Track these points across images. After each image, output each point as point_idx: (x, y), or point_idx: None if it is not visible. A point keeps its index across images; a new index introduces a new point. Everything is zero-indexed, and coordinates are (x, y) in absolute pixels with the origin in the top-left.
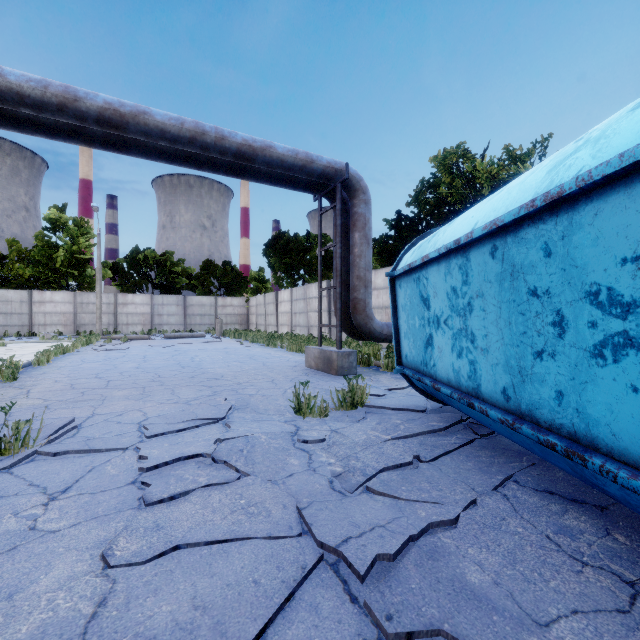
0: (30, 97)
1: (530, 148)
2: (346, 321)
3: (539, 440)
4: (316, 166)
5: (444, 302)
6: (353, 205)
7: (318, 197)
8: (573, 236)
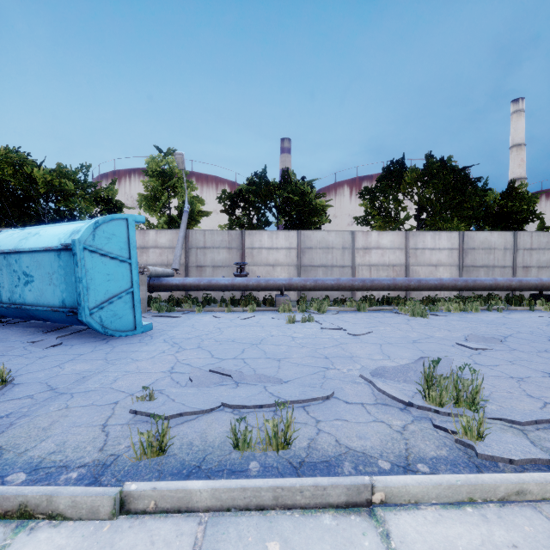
0: None
1: (77, 170)
2: None
3: (15, 307)
4: None
5: None
6: None
7: None
8: (20, 260)
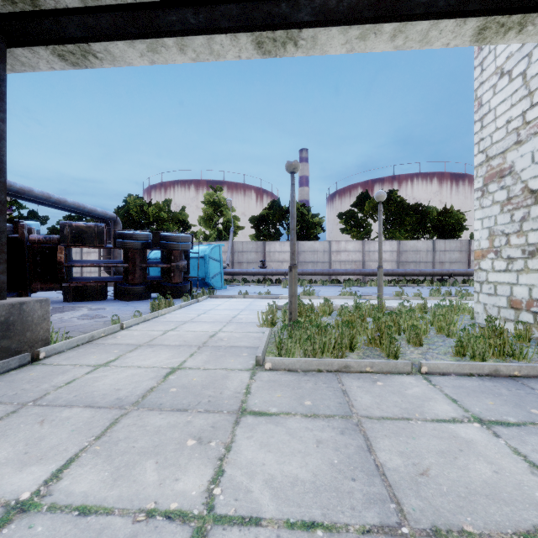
0: (39, 197)
1: (166, 204)
2: (109, 268)
3: None
4: (108, 216)
5: None
6: (116, 228)
7: (99, 221)
8: None
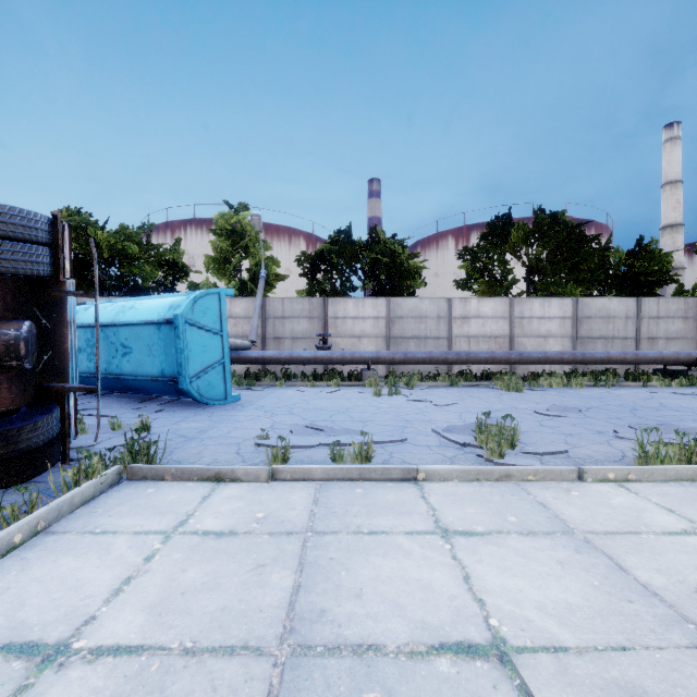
0: None
1: (140, 230)
2: None
3: (113, 378)
4: None
5: (84, 343)
6: None
7: None
8: (119, 332)
